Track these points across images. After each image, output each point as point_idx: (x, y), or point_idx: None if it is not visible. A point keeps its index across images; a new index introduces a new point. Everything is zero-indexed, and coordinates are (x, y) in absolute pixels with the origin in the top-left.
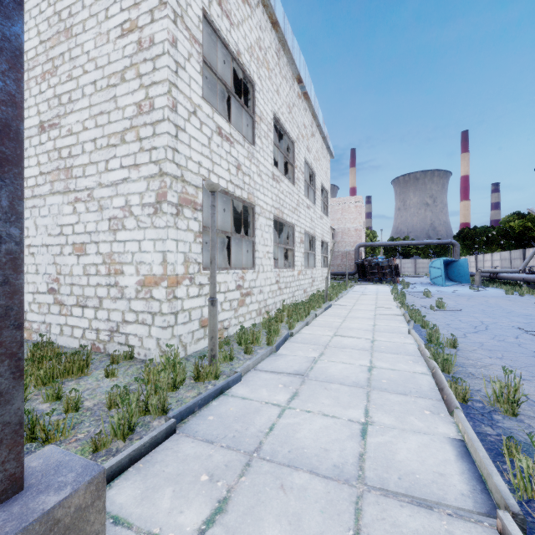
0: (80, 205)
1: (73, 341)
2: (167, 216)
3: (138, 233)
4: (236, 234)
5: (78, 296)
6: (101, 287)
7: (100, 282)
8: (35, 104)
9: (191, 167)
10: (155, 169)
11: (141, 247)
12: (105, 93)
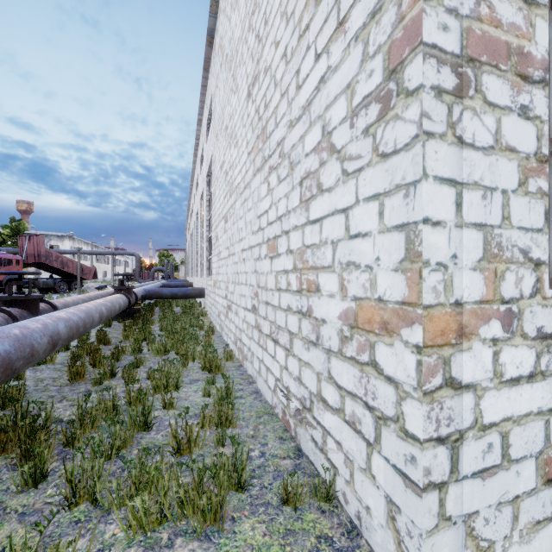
0: (272, 176)
1: (267, 391)
2: (421, 99)
3: (343, 192)
4: None
5: (270, 322)
6: (291, 313)
7: (290, 305)
8: (245, 71)
9: None
10: None
11: (349, 224)
12: None
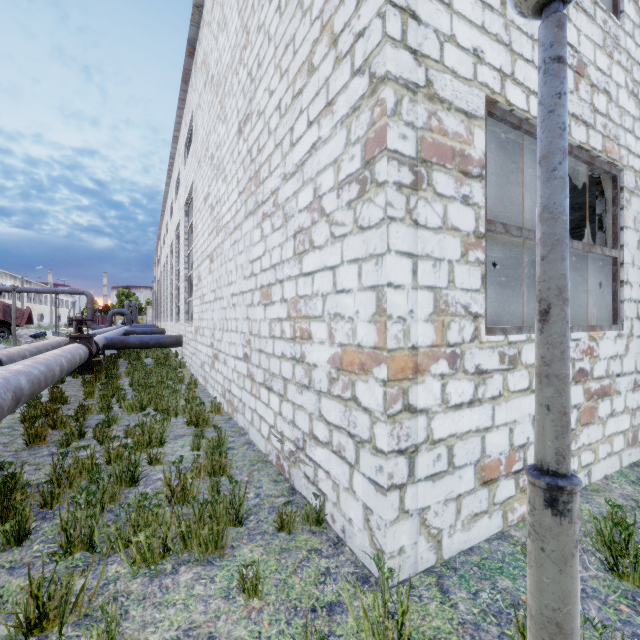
0: (266, 223)
1: (261, 440)
2: (386, 192)
3: (331, 252)
4: (571, 241)
5: (264, 370)
6: (285, 360)
7: (284, 352)
8: (235, 104)
9: (452, 63)
10: (361, 84)
11: (336, 280)
12: (290, 6)
